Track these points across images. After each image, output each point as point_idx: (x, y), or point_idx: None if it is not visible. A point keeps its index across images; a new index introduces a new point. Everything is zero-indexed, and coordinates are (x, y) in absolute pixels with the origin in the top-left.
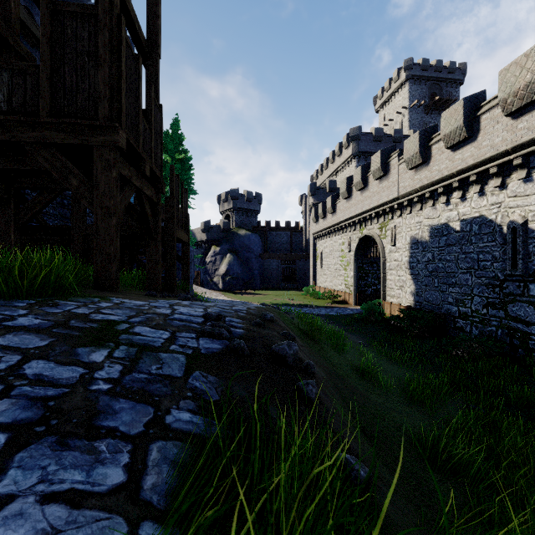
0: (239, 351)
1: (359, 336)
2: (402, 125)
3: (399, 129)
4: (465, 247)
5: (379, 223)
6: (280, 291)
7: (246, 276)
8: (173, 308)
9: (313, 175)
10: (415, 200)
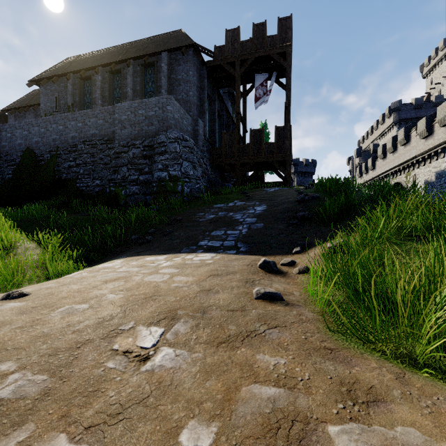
0: None
1: None
2: None
3: (440, 95)
4: None
5: (405, 173)
6: None
7: None
8: None
9: (360, 140)
10: (425, 157)
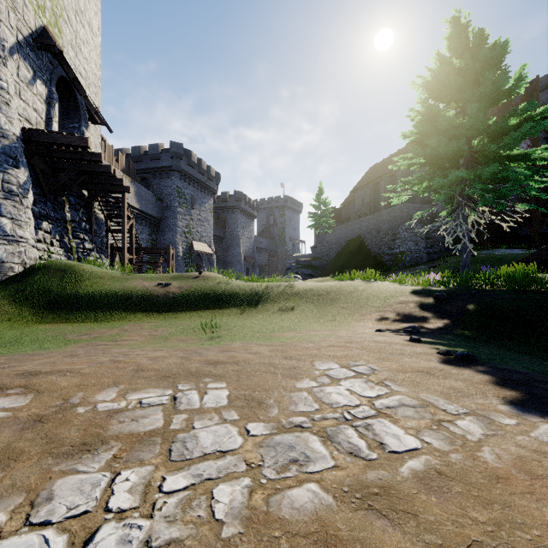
0: None
1: None
2: None
3: None
4: None
5: None
6: None
7: None
8: None
9: None
10: None
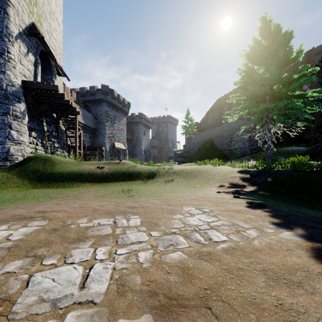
0: None
1: None
2: None
3: None
4: None
5: None
6: None
7: None
8: None
9: None
10: None
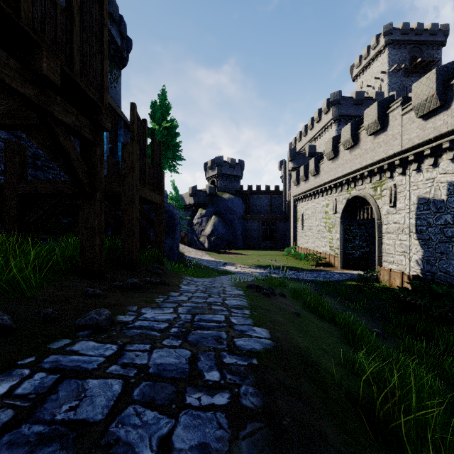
0: None
1: (366, 316)
2: (381, 90)
3: (380, 92)
4: None
5: (373, 182)
6: (261, 251)
7: (229, 236)
8: None
9: (292, 143)
10: (426, 152)
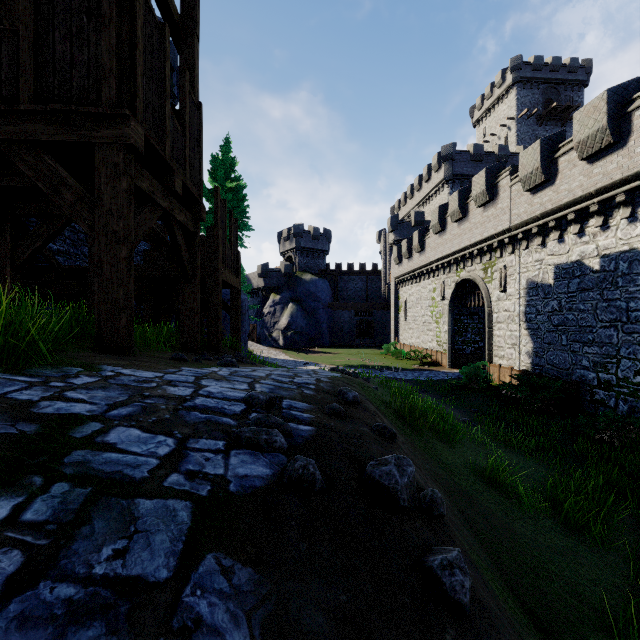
0: (305, 483)
1: (461, 410)
2: (508, 141)
3: (504, 146)
4: (607, 293)
5: (483, 263)
6: (354, 349)
7: (311, 330)
8: (199, 383)
9: (395, 207)
10: (533, 231)
